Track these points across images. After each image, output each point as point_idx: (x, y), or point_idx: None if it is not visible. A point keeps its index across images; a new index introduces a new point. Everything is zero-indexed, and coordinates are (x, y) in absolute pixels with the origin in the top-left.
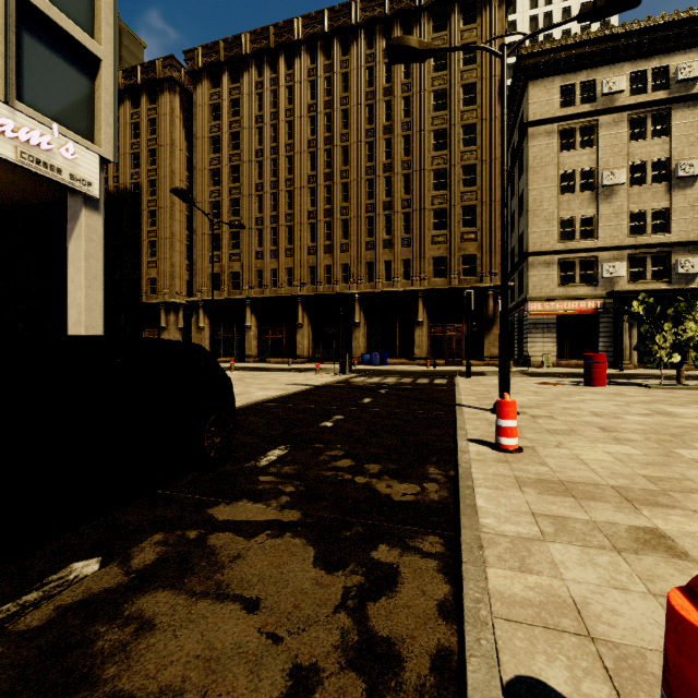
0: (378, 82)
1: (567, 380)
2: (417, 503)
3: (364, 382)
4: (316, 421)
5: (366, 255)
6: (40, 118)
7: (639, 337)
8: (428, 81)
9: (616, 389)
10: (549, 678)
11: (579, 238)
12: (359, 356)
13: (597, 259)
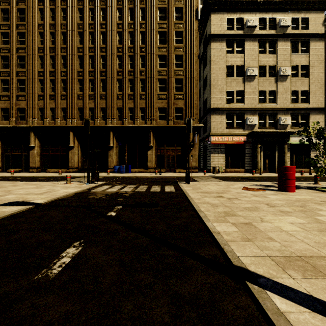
0: None
1: (252, 183)
2: None
3: (103, 193)
4: None
5: (117, 103)
6: None
7: (263, 156)
8: (155, 0)
9: (312, 195)
10: None
11: (235, 102)
12: (112, 167)
13: (244, 114)
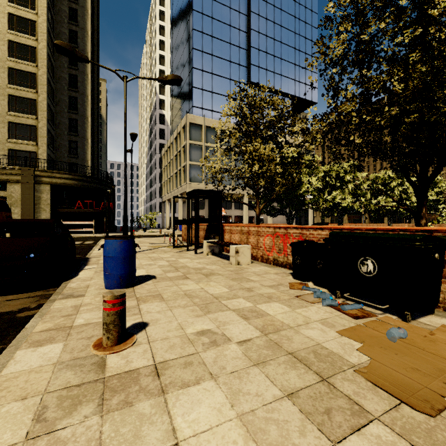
0: None
1: None
2: None
3: None
4: None
5: None
6: None
7: None
8: None
9: None
10: None
11: None
12: None
13: None
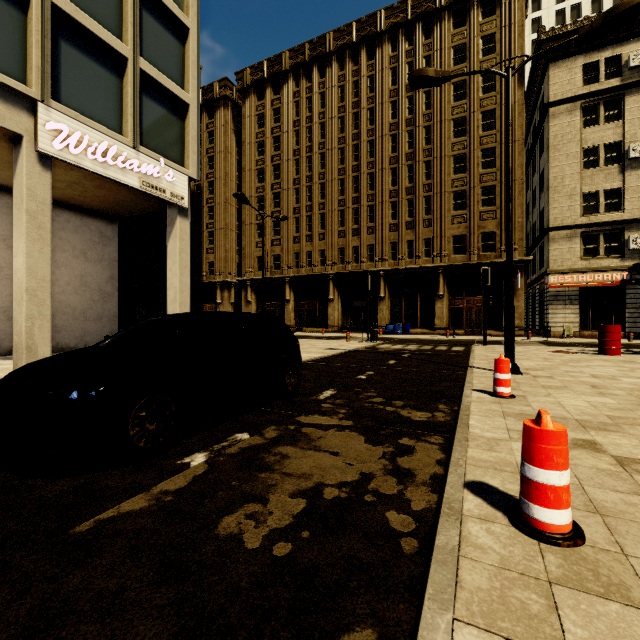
0: (401, 80)
1: (584, 349)
2: (428, 421)
3: (389, 348)
4: (353, 375)
5: (390, 236)
6: (153, 155)
7: None
8: None
9: (630, 358)
10: (489, 482)
11: (604, 211)
12: (383, 326)
13: (623, 231)
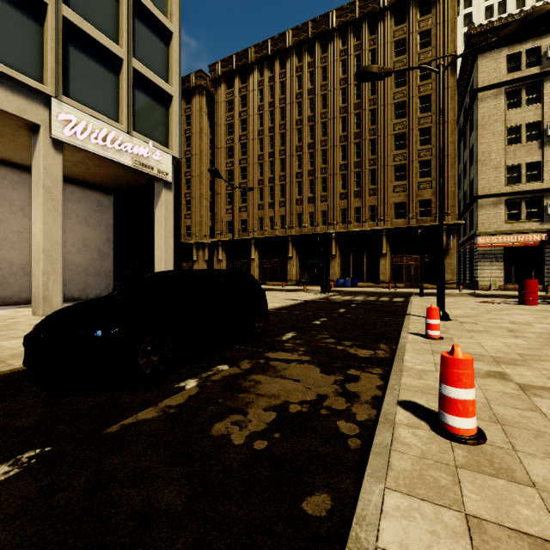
0: (350, 70)
1: (506, 300)
2: (371, 357)
3: (339, 299)
4: (310, 321)
5: (341, 204)
6: (143, 138)
7: None
8: (390, 65)
9: (545, 307)
10: (417, 401)
11: (525, 181)
12: (335, 280)
13: (542, 198)
